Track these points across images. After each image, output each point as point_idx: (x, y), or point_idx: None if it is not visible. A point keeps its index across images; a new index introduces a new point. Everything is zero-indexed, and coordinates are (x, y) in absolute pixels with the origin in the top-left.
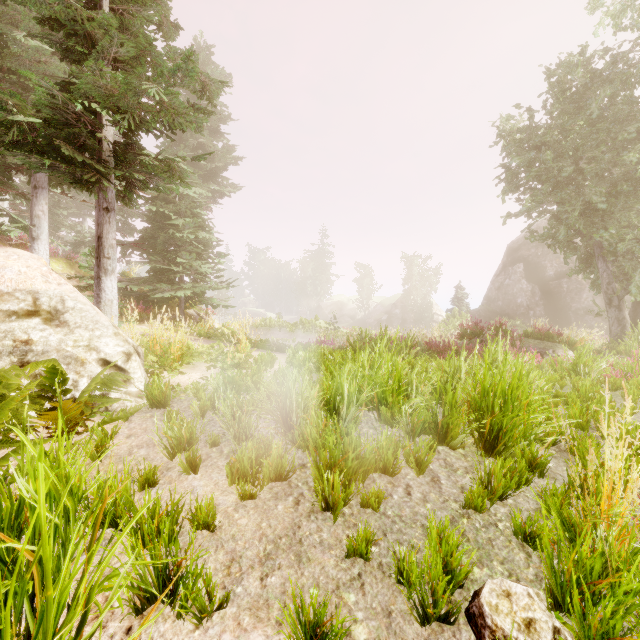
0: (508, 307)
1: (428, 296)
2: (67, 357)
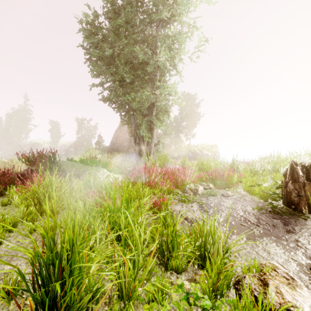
0: (120, 147)
1: (91, 141)
2: None
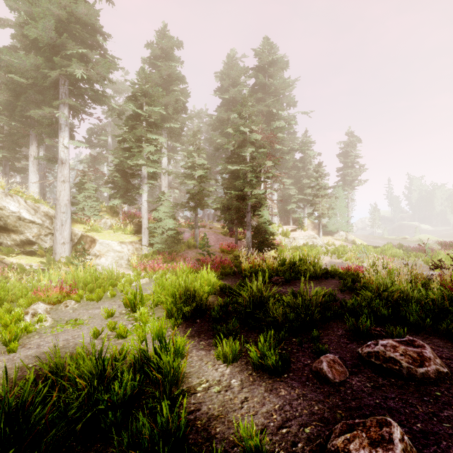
0: None
1: None
2: (317, 243)
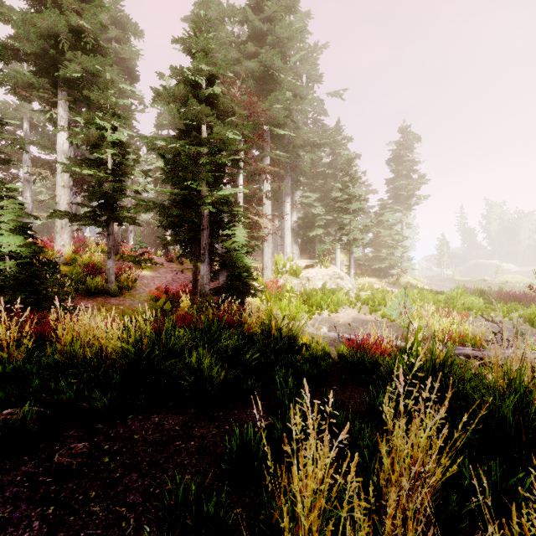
0: None
1: None
2: (343, 286)
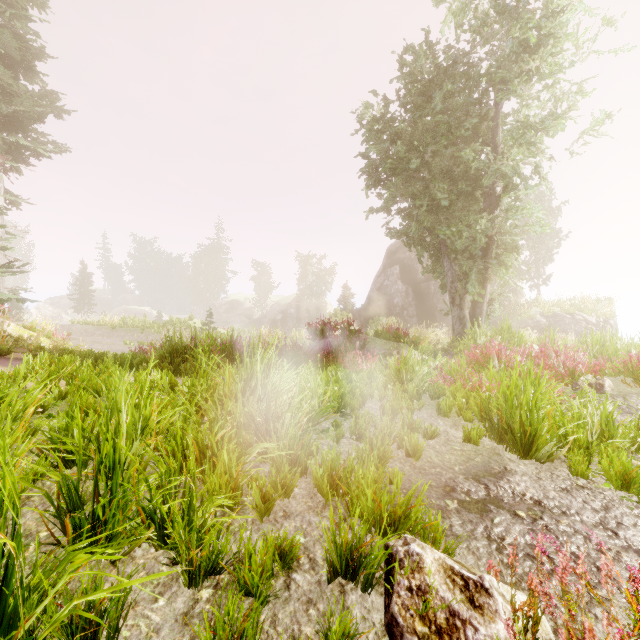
0: (387, 307)
1: (322, 296)
2: None
